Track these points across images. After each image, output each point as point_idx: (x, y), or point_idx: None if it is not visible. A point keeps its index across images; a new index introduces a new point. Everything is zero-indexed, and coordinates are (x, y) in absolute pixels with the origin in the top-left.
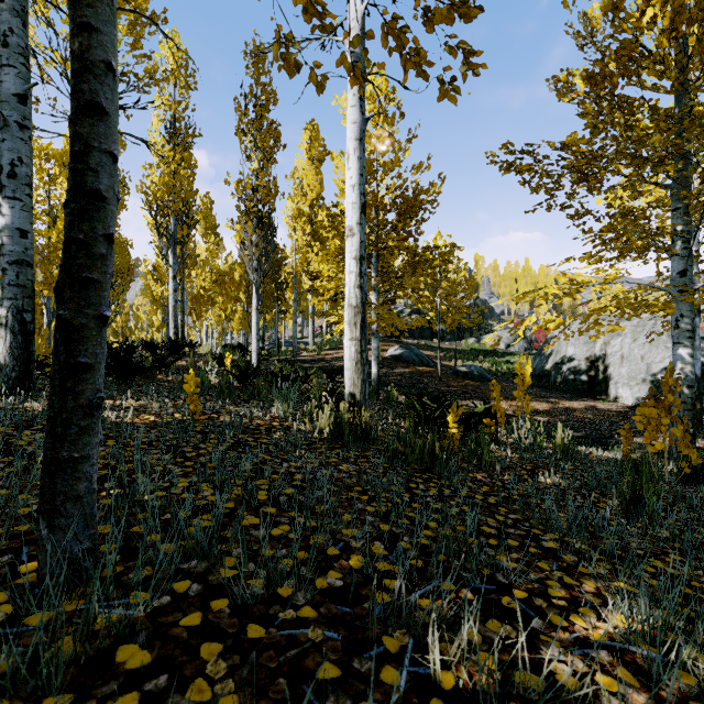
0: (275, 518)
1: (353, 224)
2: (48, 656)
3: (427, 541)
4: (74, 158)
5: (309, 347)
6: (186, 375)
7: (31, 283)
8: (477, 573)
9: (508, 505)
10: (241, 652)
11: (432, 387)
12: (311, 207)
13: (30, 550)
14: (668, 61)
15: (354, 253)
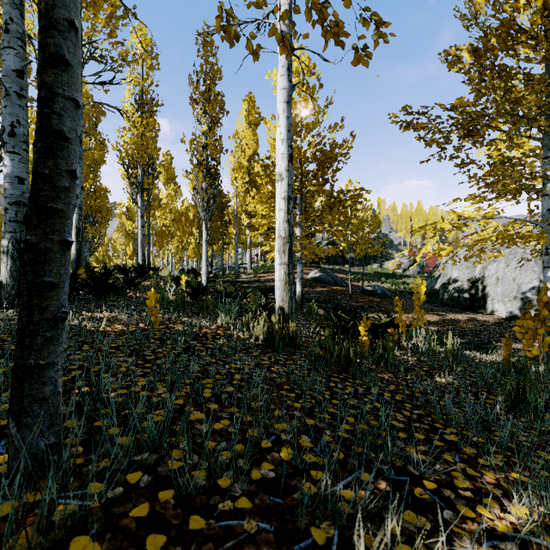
0: (217, 413)
1: (282, 171)
2: (7, 548)
3: (346, 435)
4: (40, 104)
5: (247, 271)
6: (148, 293)
7: None
8: (391, 465)
9: (412, 401)
10: (183, 544)
11: (345, 303)
12: (249, 161)
13: (6, 442)
14: (541, 35)
15: (283, 194)
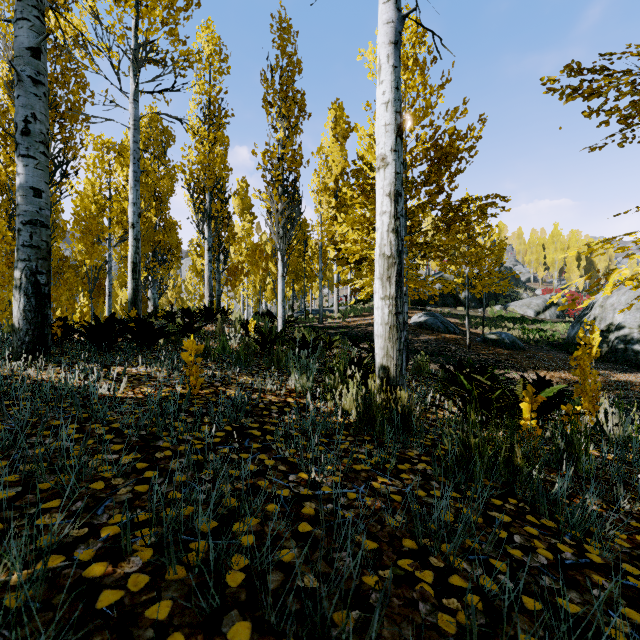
0: None
1: (386, 152)
2: None
3: None
4: None
5: (334, 314)
6: (185, 342)
7: (46, 244)
8: None
9: None
10: None
11: (461, 355)
12: (336, 182)
13: None
14: None
15: (388, 188)
